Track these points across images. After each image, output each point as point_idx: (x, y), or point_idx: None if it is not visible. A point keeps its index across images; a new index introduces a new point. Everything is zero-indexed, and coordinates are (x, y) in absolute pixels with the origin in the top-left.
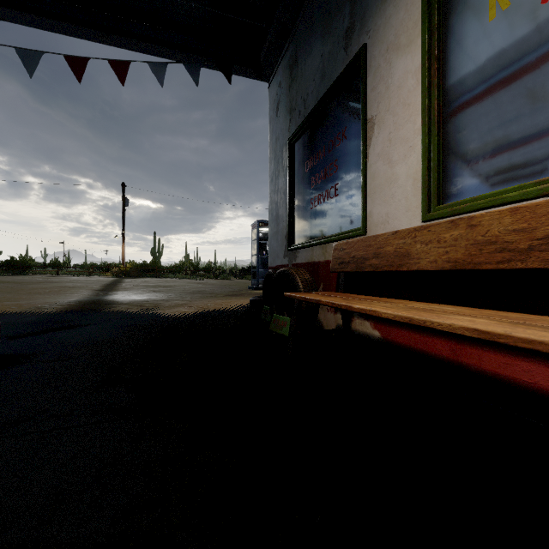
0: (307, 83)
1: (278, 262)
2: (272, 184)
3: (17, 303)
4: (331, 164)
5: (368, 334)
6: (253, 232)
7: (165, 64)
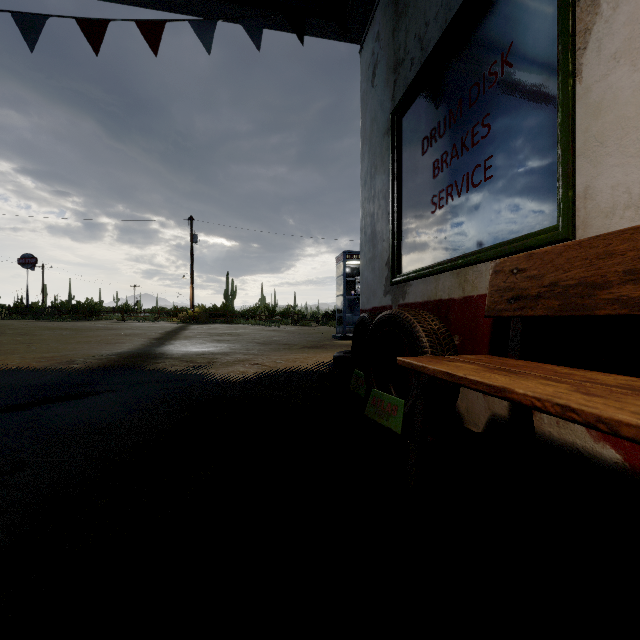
0: (426, 6)
1: (374, 302)
2: (365, 189)
3: (53, 355)
4: (475, 125)
5: (580, 448)
6: (338, 266)
7: (213, 22)
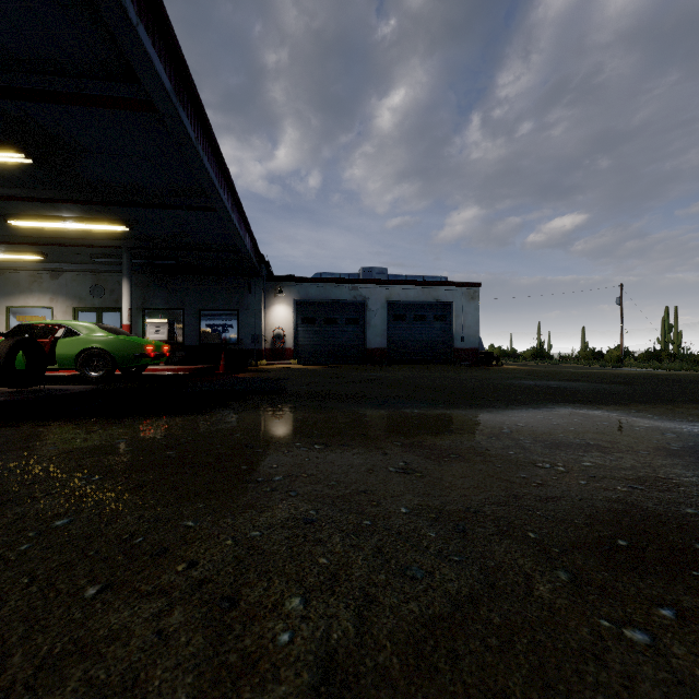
0: None
1: None
2: None
3: None
4: None
5: None
6: None
7: None
